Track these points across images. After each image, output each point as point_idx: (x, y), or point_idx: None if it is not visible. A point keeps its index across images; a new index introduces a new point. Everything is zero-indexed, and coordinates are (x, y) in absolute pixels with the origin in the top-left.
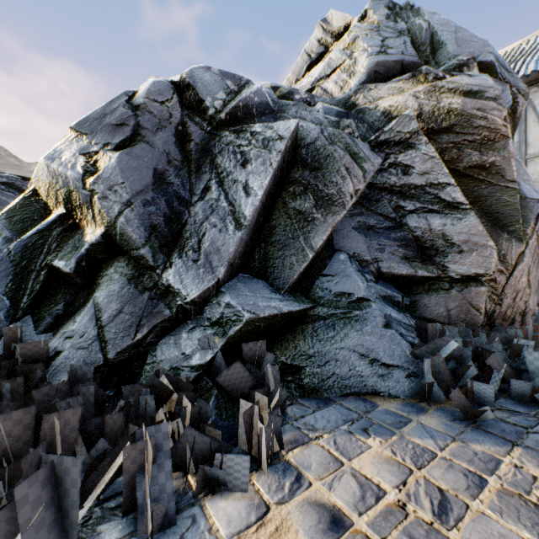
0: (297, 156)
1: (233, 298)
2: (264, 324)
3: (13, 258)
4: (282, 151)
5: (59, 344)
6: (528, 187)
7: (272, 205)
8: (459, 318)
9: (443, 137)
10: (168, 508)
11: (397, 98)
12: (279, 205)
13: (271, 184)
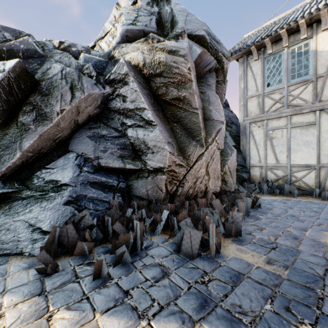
0: (39, 86)
1: None
2: None
3: None
4: None
5: None
6: (217, 113)
7: (9, 119)
8: (153, 196)
9: (157, 79)
10: None
11: (133, 53)
12: (15, 119)
13: None
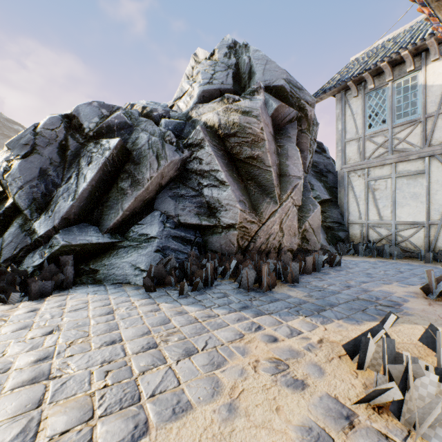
0: (131, 156)
1: (61, 235)
2: (79, 248)
3: None
4: (107, 157)
5: None
6: (295, 168)
7: (111, 185)
8: (226, 250)
9: (232, 139)
10: None
11: (209, 115)
12: (115, 184)
13: (101, 175)
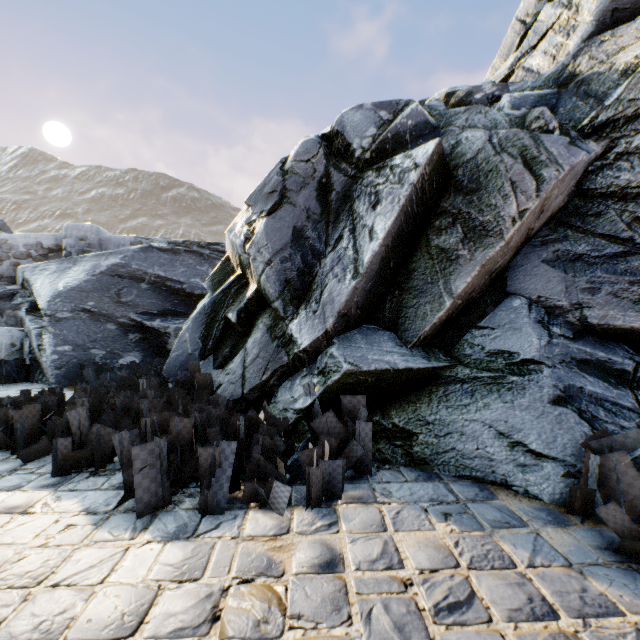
0: (451, 179)
1: (339, 349)
2: (371, 379)
3: (206, 311)
4: (414, 182)
5: (222, 378)
6: None
7: (413, 245)
8: None
9: None
10: (222, 501)
11: None
12: (422, 244)
13: (401, 223)
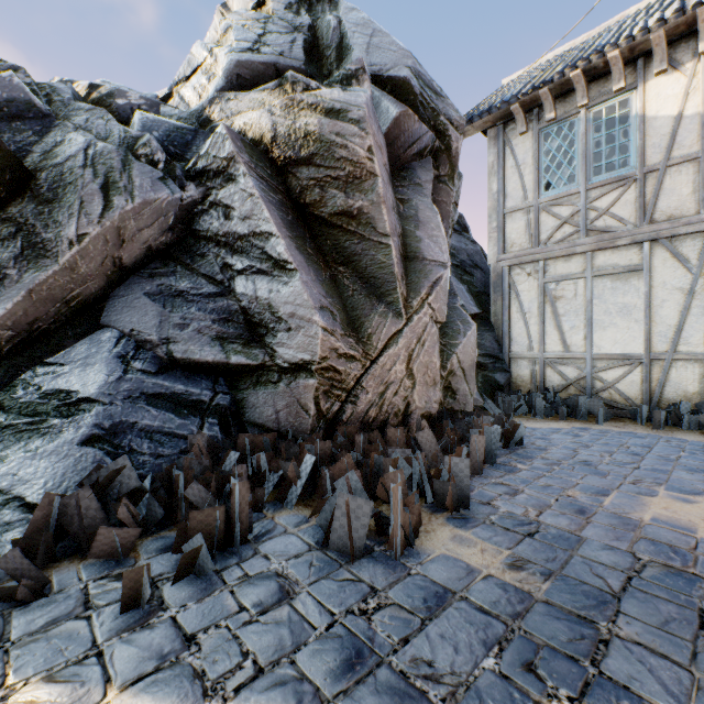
0: (33, 181)
1: None
2: None
3: None
4: None
5: None
6: (433, 245)
7: None
8: (289, 423)
9: (303, 171)
10: None
11: (252, 114)
12: None
13: None
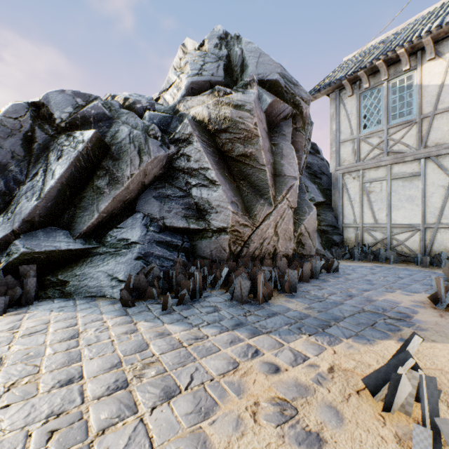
0: (110, 150)
1: (22, 240)
2: (44, 256)
3: None
4: (80, 150)
5: None
6: (290, 168)
7: (86, 183)
8: (216, 256)
9: (223, 135)
10: None
11: (198, 108)
12: (91, 183)
13: (73, 171)
